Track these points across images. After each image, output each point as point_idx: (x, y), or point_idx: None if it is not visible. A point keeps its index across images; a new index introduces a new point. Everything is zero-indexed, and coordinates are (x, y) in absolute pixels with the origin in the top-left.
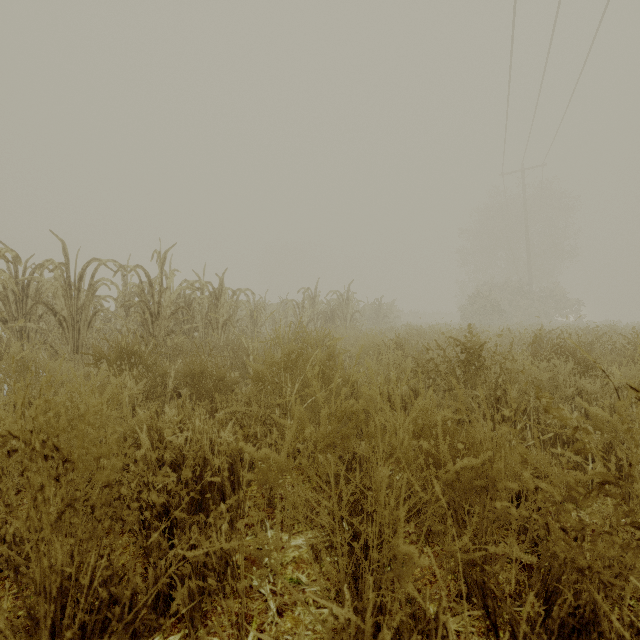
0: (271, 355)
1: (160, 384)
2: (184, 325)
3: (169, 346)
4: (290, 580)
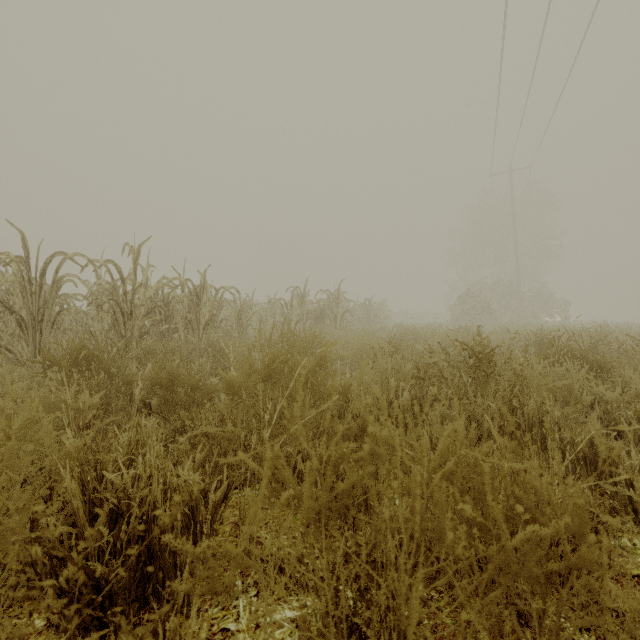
0: (250, 362)
1: (126, 393)
2: (162, 325)
3: (143, 349)
4: None
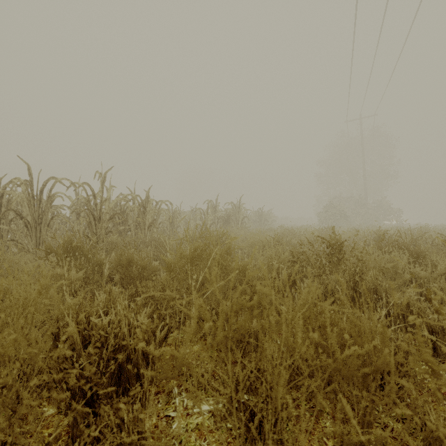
0: (181, 250)
1: (98, 271)
2: (120, 226)
3: (108, 242)
4: None
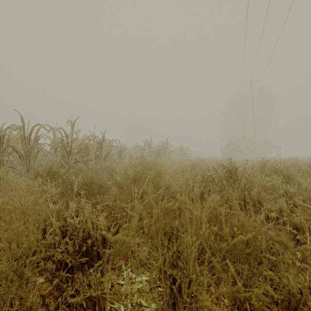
0: (127, 174)
1: (70, 188)
2: (84, 158)
3: (76, 168)
4: (136, 304)
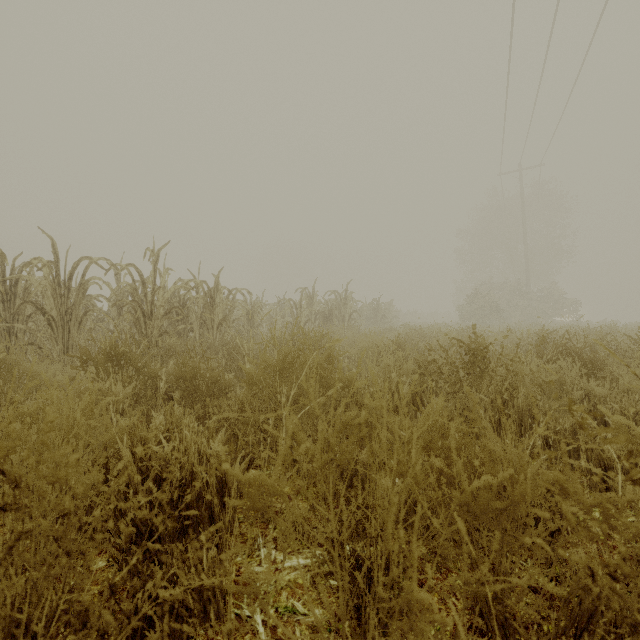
0: (266, 357)
1: (151, 387)
2: (178, 325)
3: (162, 347)
4: (284, 609)
